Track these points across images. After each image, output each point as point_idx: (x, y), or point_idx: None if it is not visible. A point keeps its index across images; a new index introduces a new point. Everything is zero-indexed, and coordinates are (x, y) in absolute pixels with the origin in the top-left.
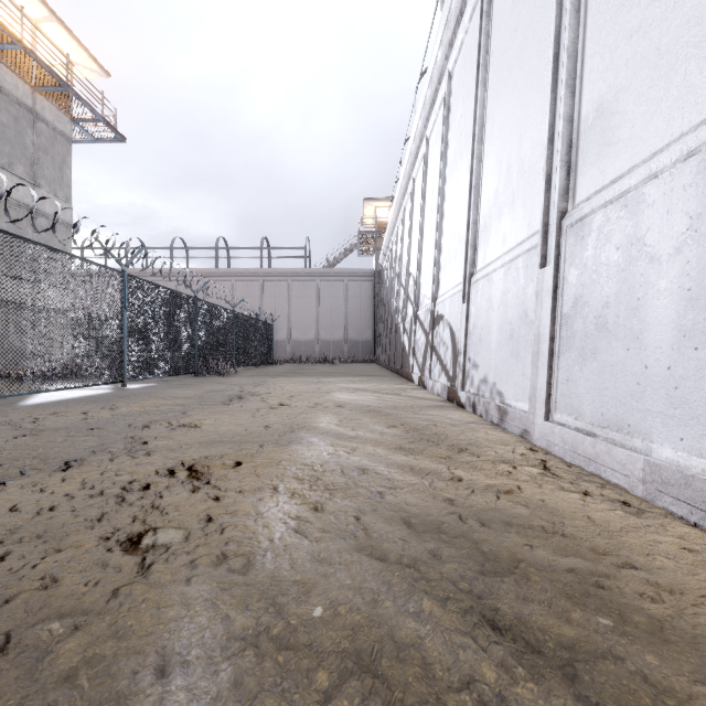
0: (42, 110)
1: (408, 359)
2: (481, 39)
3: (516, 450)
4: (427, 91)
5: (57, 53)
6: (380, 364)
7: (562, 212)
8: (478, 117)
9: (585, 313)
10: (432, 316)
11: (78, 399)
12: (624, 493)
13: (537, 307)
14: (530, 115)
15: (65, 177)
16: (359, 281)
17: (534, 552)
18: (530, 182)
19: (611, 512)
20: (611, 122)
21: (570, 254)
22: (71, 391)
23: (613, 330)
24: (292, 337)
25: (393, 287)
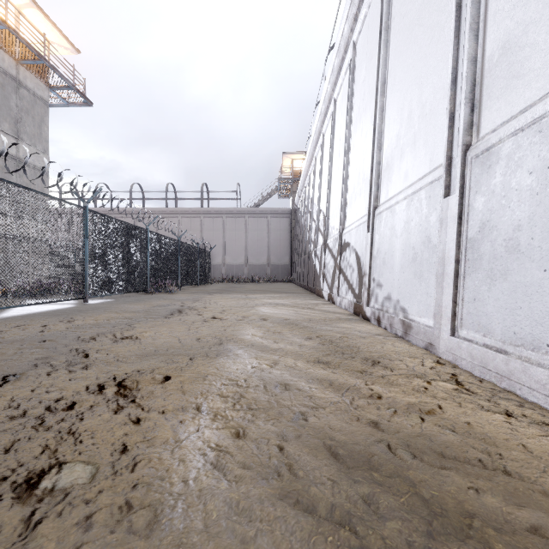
0: (24, 79)
1: (319, 279)
2: (383, 8)
3: (425, 363)
4: (335, 59)
5: (37, 34)
6: (295, 283)
7: (466, 145)
8: (380, 74)
9: (493, 237)
10: (340, 243)
11: (44, 313)
12: (547, 414)
13: (442, 232)
14: (430, 64)
15: (43, 133)
16: (279, 218)
17: (482, 499)
18: (431, 123)
19: (544, 439)
20: (520, 56)
21: (476, 182)
22: (41, 305)
23: (527, 252)
24: (226, 261)
25: (306, 222)
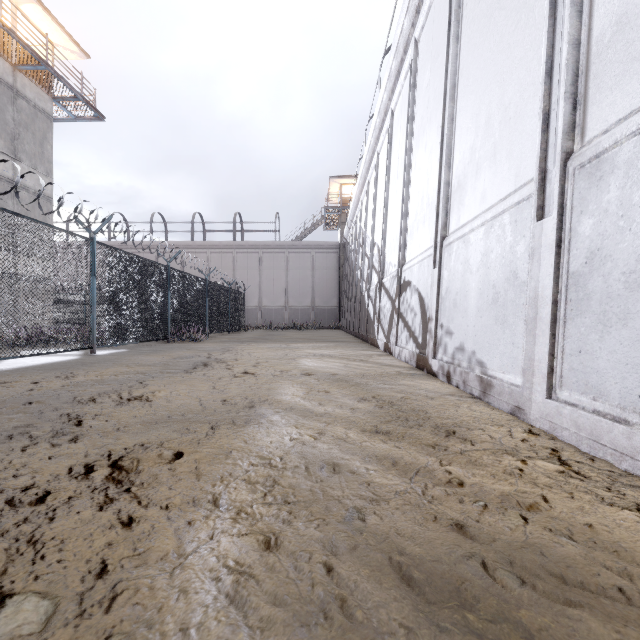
0: (23, 88)
1: (373, 325)
2: None
3: (514, 434)
4: (392, 62)
5: (38, 34)
6: (344, 330)
7: (566, 152)
8: (450, 74)
9: (606, 269)
10: (399, 282)
11: (39, 367)
12: None
13: (533, 265)
14: (516, 55)
15: (46, 152)
16: (325, 253)
17: None
18: (517, 129)
19: None
20: None
21: (581, 200)
22: (38, 357)
23: None
24: (263, 305)
25: (357, 257)
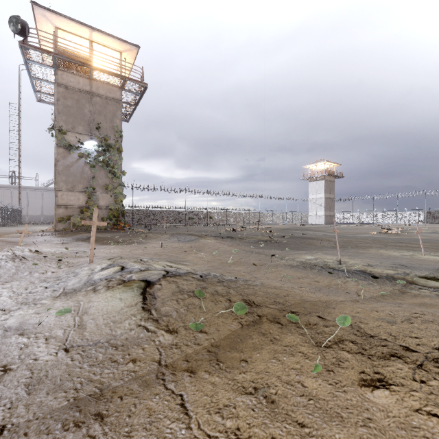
0: None
1: None
2: None
3: None
4: None
5: None
6: None
7: None
8: None
9: None
10: None
11: None
12: None
13: None
14: None
15: None
16: None
17: None
18: None
19: None
20: None
21: None
22: None
23: None
24: (29, 214)
25: None
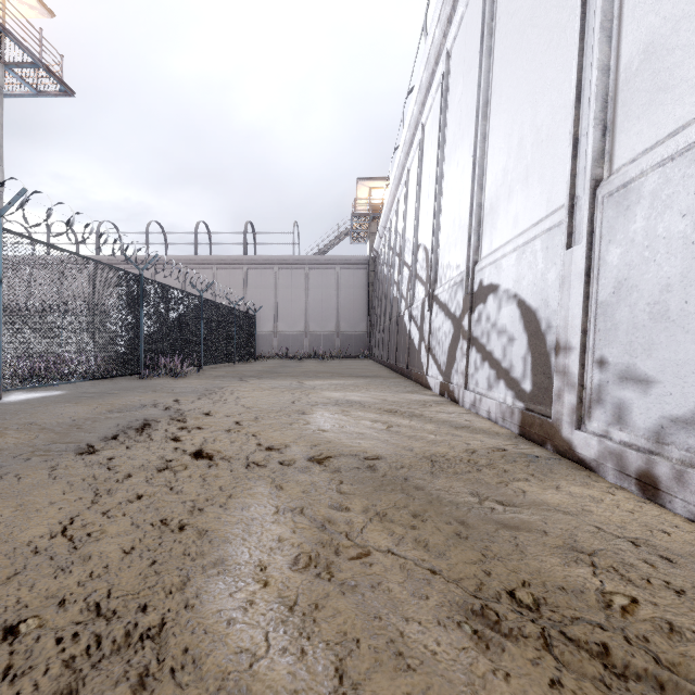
0: None
1: (419, 355)
2: None
3: None
4: None
5: None
6: (375, 360)
7: None
8: None
9: None
10: (470, 289)
11: None
12: None
13: None
14: None
15: None
16: (351, 269)
17: None
18: None
19: None
20: None
21: None
22: None
23: None
24: (279, 330)
25: (392, 269)
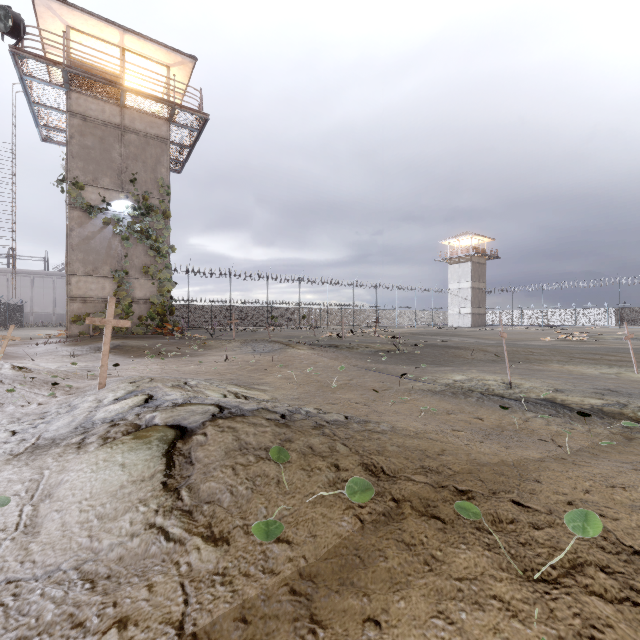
0: None
1: None
2: None
3: None
4: None
5: None
6: None
7: None
8: None
9: None
10: None
11: None
12: None
13: None
14: None
15: None
16: None
17: None
18: None
19: None
20: None
21: None
22: None
23: None
24: (35, 311)
25: None
